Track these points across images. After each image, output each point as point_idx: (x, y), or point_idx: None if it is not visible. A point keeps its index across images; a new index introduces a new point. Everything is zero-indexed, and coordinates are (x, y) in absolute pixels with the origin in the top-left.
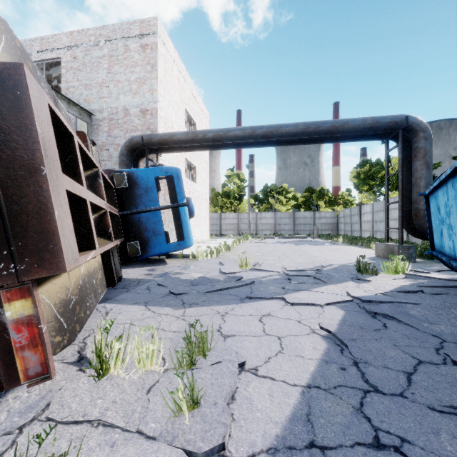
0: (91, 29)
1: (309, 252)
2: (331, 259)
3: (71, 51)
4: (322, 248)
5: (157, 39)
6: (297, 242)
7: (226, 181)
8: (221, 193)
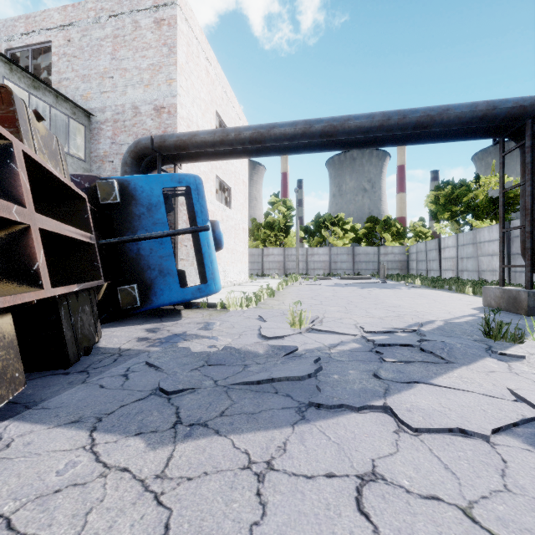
0: (90, 2)
1: (384, 299)
2: (423, 311)
3: (65, 31)
4: (398, 292)
5: (176, 11)
6: (361, 284)
7: (270, 209)
8: (263, 224)
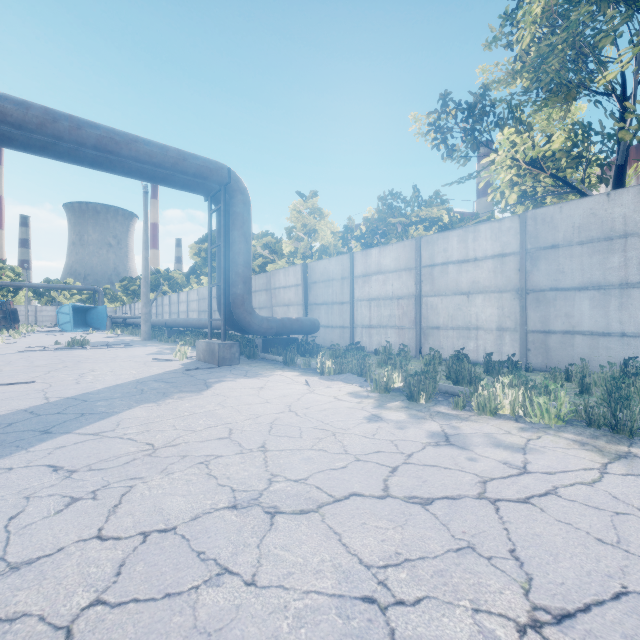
0: None
1: None
2: None
3: None
4: None
5: None
6: None
7: None
8: None
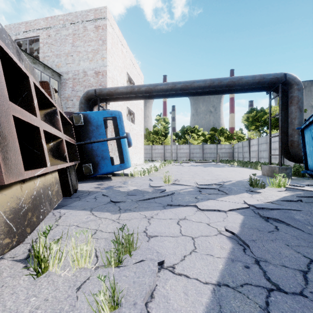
0: (60, 16)
1: (214, 172)
2: (230, 177)
3: (47, 31)
4: (223, 169)
5: (106, 22)
6: (205, 165)
7: (156, 123)
8: (152, 131)
